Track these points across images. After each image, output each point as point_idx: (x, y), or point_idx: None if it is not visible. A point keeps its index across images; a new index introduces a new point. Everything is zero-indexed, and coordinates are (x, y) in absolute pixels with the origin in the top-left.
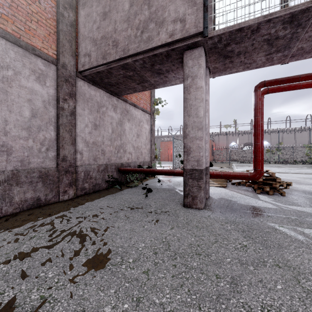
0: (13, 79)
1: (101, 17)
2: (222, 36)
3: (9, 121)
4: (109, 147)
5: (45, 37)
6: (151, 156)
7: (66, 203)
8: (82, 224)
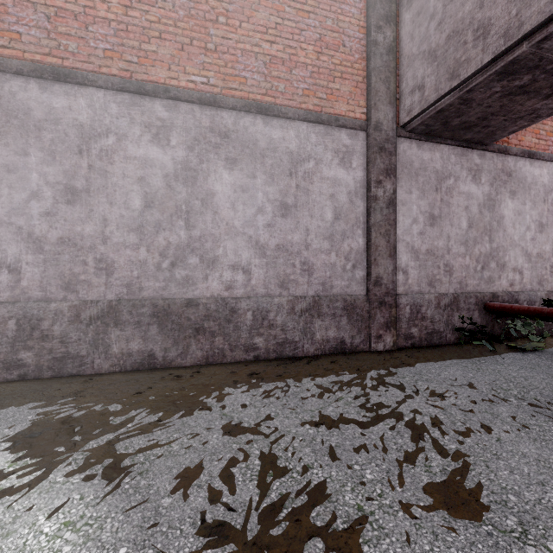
0: (315, 172)
1: None
2: None
3: (311, 230)
4: (462, 258)
5: (351, 93)
6: None
7: (381, 356)
8: (413, 404)
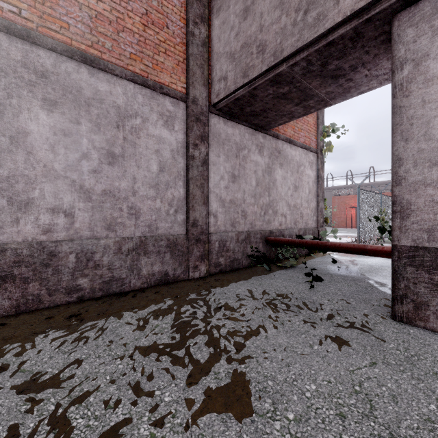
0: (141, 128)
1: (240, 17)
2: None
3: (138, 179)
4: (253, 207)
5: (173, 69)
6: (318, 219)
7: (196, 283)
8: (214, 319)
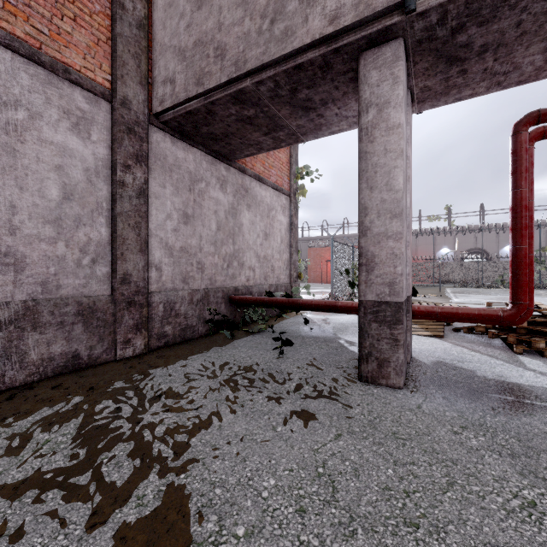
0: (28, 127)
1: (193, 4)
2: (449, 7)
3: (20, 207)
4: (213, 257)
5: (89, 48)
6: (291, 273)
7: (128, 364)
8: (148, 415)
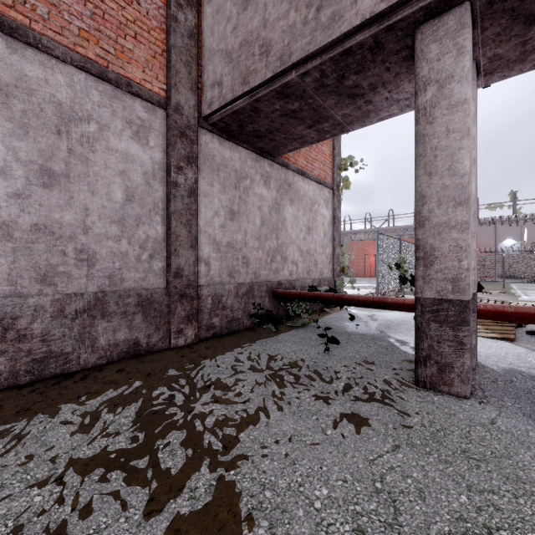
0: (98, 138)
1: (239, 6)
2: None
3: (92, 210)
4: (257, 252)
5: (148, 61)
6: (335, 268)
7: (180, 353)
8: (198, 405)
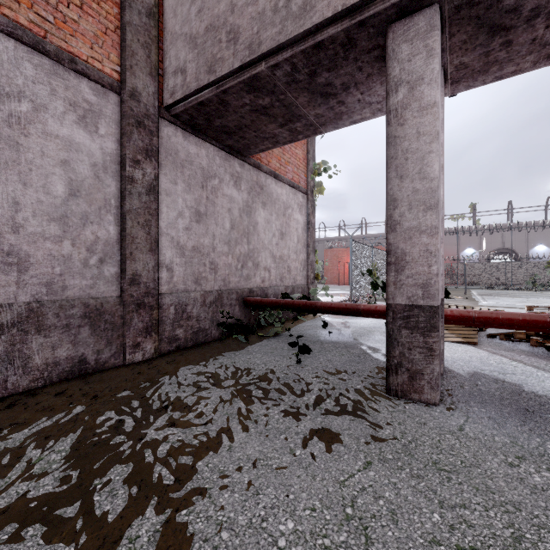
0: (32, 120)
1: None
2: None
3: (24, 204)
4: (226, 257)
5: (97, 37)
6: (308, 274)
7: (136, 370)
8: (151, 430)
